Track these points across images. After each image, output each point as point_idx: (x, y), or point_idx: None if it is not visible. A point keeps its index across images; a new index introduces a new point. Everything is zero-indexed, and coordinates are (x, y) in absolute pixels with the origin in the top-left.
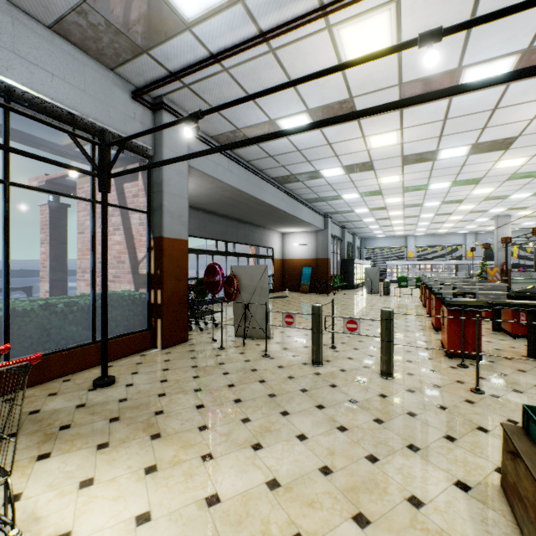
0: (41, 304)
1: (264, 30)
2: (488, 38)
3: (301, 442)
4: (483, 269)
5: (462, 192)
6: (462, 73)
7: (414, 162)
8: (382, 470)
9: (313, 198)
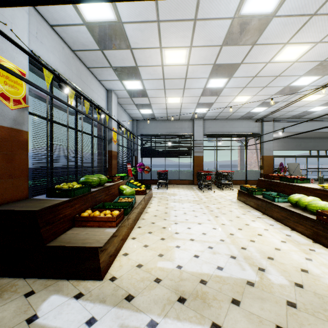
0: (236, 170)
1: (279, 106)
2: None
3: None
4: None
5: None
6: None
7: None
8: None
9: None
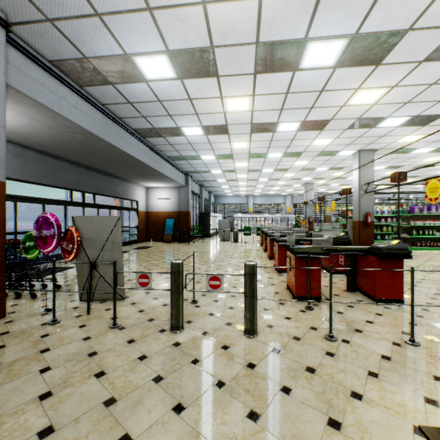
0: None
1: None
2: (332, 12)
3: None
4: (298, 220)
5: (289, 162)
6: (307, 46)
7: (259, 131)
8: None
9: (175, 155)
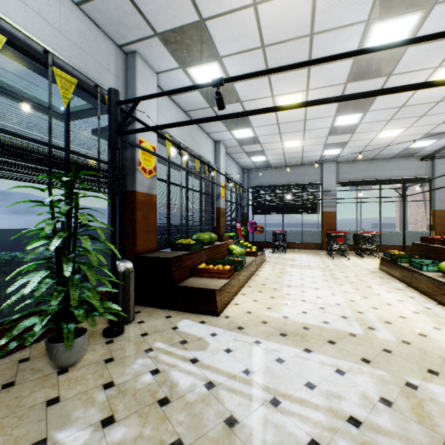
0: (388, 232)
1: None
2: None
3: None
4: None
5: None
6: None
7: None
8: None
9: None
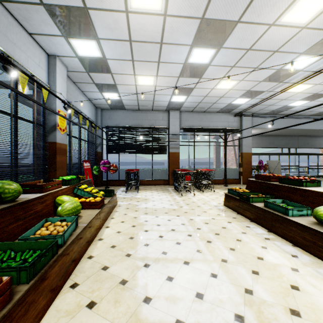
0: (214, 169)
1: (263, 98)
2: None
3: None
4: None
5: None
6: None
7: None
8: None
9: None
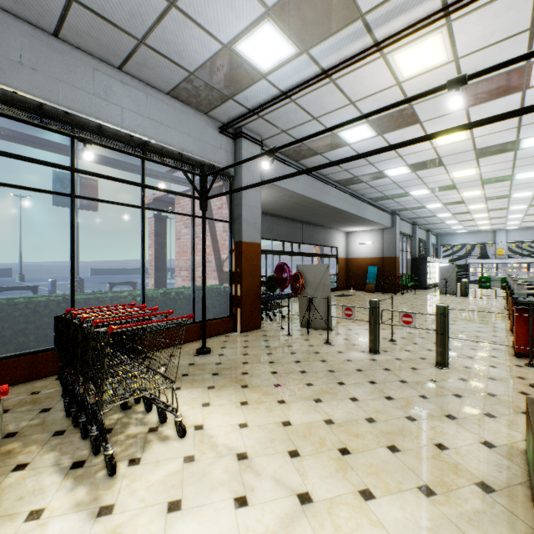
0: (161, 292)
1: (325, 68)
2: None
3: (352, 402)
4: None
5: None
6: (533, 67)
7: (490, 154)
8: (418, 426)
9: (378, 196)
